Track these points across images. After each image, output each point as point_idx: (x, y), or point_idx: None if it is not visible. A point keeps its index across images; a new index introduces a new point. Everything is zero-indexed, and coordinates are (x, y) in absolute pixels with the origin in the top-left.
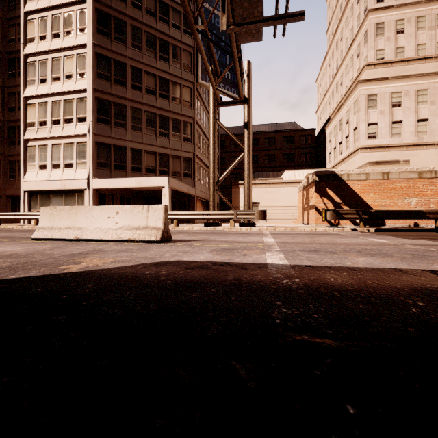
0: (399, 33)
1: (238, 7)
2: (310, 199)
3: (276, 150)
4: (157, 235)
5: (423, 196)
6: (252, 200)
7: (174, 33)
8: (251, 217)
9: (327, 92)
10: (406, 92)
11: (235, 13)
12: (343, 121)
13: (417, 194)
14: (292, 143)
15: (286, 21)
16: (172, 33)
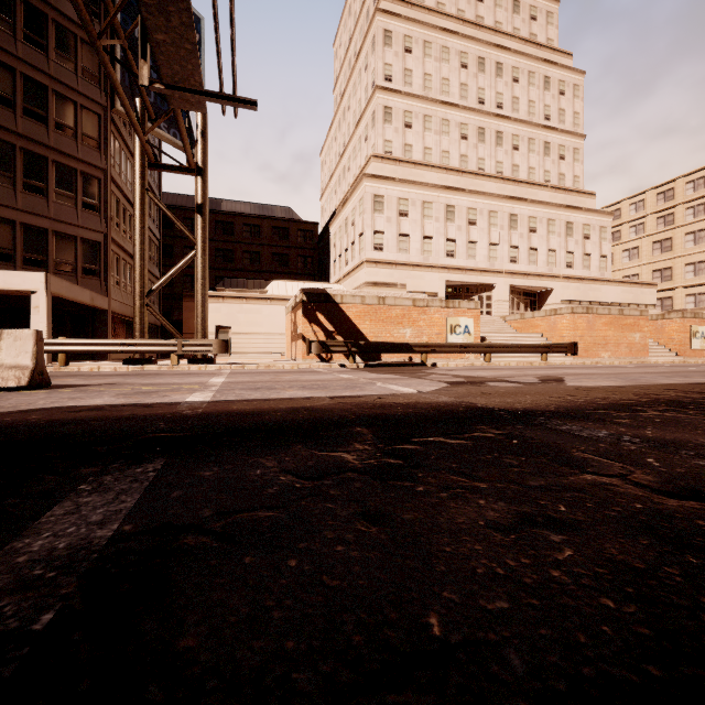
0: (407, 128)
1: (166, 67)
2: (298, 325)
3: (263, 247)
4: (20, 378)
5: (417, 326)
6: (218, 323)
7: (61, 2)
8: (207, 349)
9: (333, 175)
10: (413, 201)
11: (162, 71)
12: (349, 221)
13: (412, 324)
14: (286, 239)
15: (235, 105)
16: (56, 0)
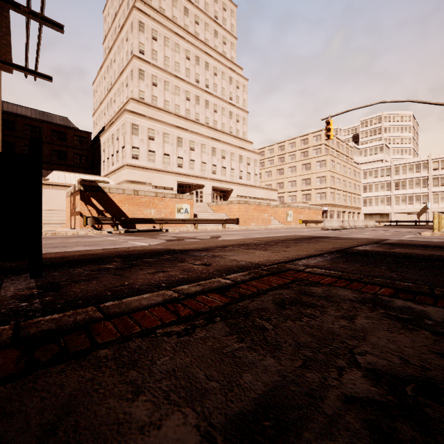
0: (154, 86)
1: None
2: (76, 205)
3: (43, 143)
4: None
5: (158, 208)
6: None
7: None
8: None
9: (103, 102)
10: (157, 131)
11: None
12: (115, 137)
13: (155, 207)
14: (64, 140)
15: (36, 76)
16: None
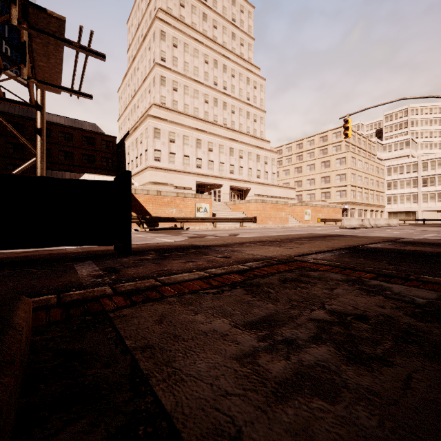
0: (175, 91)
1: (40, 74)
2: None
3: (75, 148)
4: None
5: (179, 208)
6: None
7: None
8: None
9: (127, 108)
10: (178, 134)
11: (37, 75)
12: (139, 141)
13: (176, 206)
14: (93, 145)
15: (80, 95)
16: None
